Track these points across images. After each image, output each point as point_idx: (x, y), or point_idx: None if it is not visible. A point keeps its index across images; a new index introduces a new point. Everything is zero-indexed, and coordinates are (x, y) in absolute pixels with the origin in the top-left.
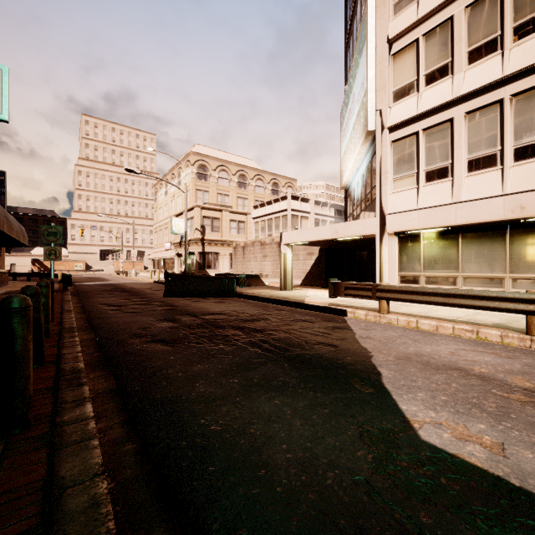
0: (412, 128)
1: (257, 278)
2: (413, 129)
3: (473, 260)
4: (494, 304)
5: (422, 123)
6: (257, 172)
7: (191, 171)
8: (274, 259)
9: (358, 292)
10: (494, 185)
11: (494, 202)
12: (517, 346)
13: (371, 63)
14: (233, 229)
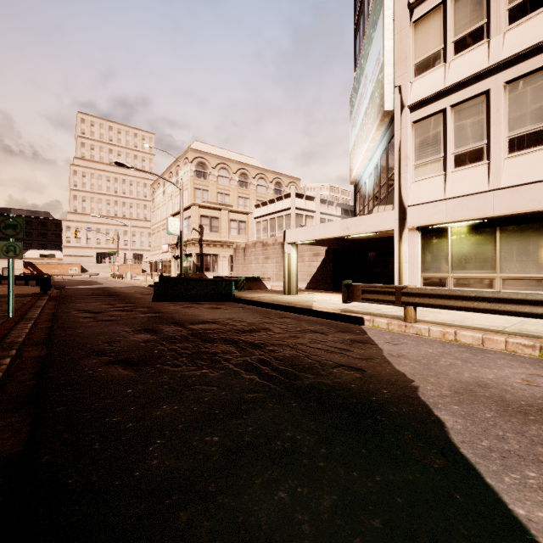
0: (438, 105)
1: (258, 281)
2: (439, 107)
3: (515, 258)
4: None
5: (450, 98)
6: (259, 171)
7: (190, 169)
8: (277, 261)
9: (378, 297)
10: None
11: None
12: None
13: (388, 33)
14: (233, 229)
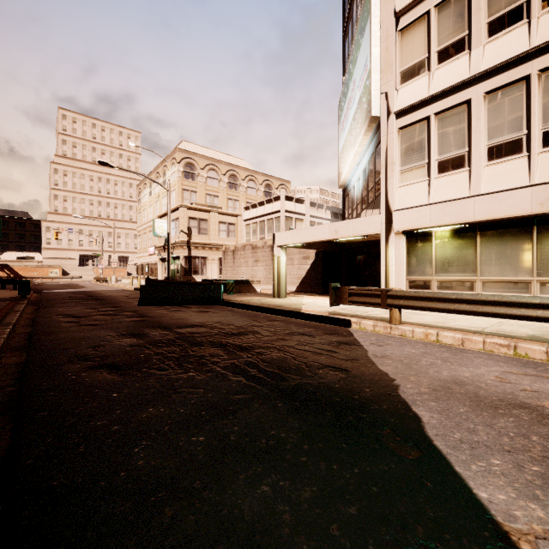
0: (422, 112)
1: (247, 285)
2: (423, 114)
3: (494, 261)
4: (537, 313)
5: (434, 106)
6: (249, 173)
7: (177, 170)
8: (267, 264)
9: (364, 299)
10: (519, 175)
11: (520, 194)
12: None
13: (376, 40)
14: (222, 232)
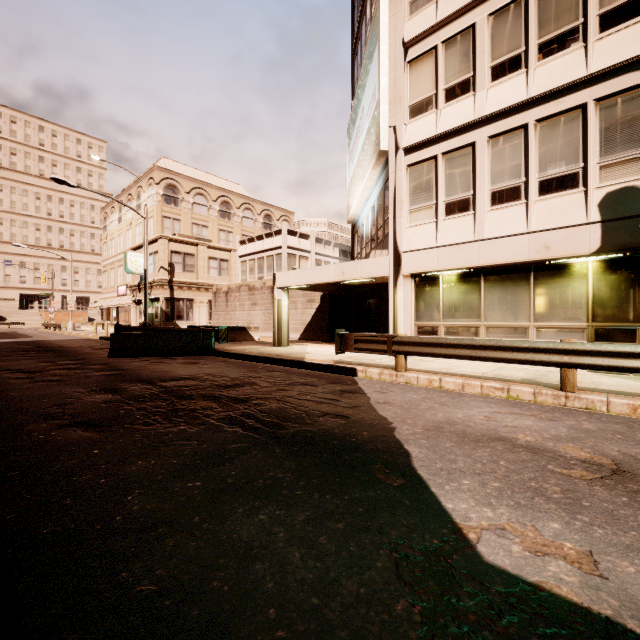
0: (430, 151)
1: (243, 332)
2: (431, 153)
3: (496, 307)
4: (526, 356)
5: (442, 145)
6: (245, 200)
7: (156, 192)
8: (266, 308)
9: (370, 346)
10: (518, 222)
11: (519, 241)
12: (551, 404)
13: (384, 69)
14: (213, 269)
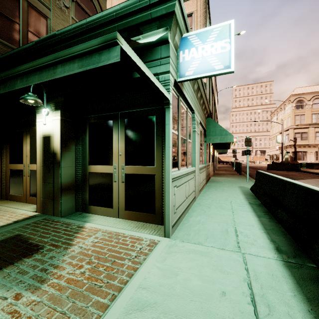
0: None
1: None
2: None
3: None
4: None
5: None
6: None
7: (291, 106)
8: None
9: None
10: None
11: None
12: None
13: None
14: (318, 137)
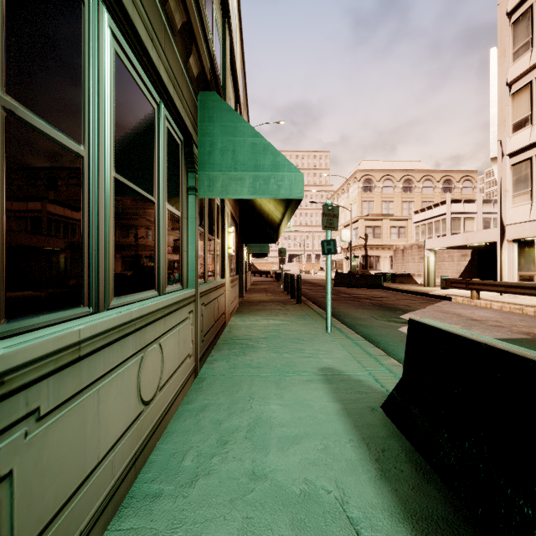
0: (527, 154)
1: (408, 277)
2: (528, 155)
3: None
4: (531, 292)
5: (535, 150)
6: (425, 173)
7: (358, 186)
8: None
9: (458, 285)
10: None
11: None
12: None
13: (493, 103)
14: (393, 234)
